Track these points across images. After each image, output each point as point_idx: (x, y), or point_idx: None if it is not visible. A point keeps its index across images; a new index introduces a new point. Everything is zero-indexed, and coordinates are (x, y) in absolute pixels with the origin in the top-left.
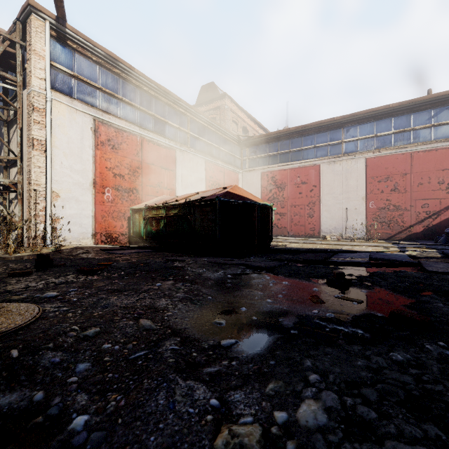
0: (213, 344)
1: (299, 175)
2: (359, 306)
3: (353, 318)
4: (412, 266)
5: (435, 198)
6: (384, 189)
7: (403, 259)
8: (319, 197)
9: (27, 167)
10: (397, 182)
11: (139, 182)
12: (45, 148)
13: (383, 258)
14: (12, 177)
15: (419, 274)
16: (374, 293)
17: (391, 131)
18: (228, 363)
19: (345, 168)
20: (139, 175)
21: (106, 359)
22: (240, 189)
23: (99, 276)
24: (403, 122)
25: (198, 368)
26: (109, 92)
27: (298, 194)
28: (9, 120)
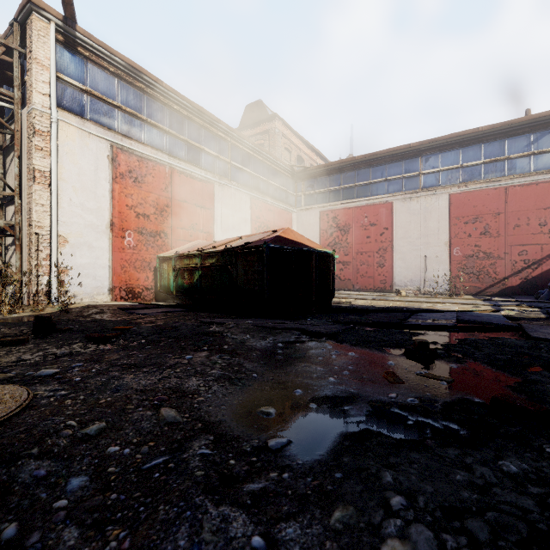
0: (258, 446)
1: (367, 215)
2: (449, 387)
3: (444, 405)
4: (511, 330)
5: (535, 243)
6: (471, 232)
7: (500, 322)
8: (391, 242)
9: (26, 205)
10: (488, 224)
11: (169, 223)
12: (49, 181)
13: (474, 320)
14: (8, 217)
15: (522, 342)
16: (467, 369)
17: (481, 160)
18: (277, 475)
19: (424, 206)
20: (168, 214)
21: (110, 470)
22: (293, 233)
23: (114, 345)
24: (496, 149)
25: (236, 484)
26: (131, 111)
27: (365, 238)
28: (5, 146)
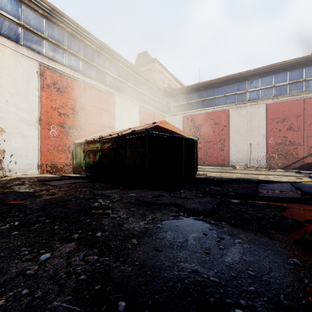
0: None
1: (213, 118)
2: None
3: None
4: None
5: None
6: (281, 128)
7: None
8: (228, 135)
9: None
10: (292, 123)
11: (83, 120)
12: None
13: None
14: None
15: None
16: None
17: (287, 82)
18: None
19: (249, 112)
20: (82, 114)
21: None
22: (168, 124)
23: None
24: (297, 74)
25: None
26: (55, 42)
27: (212, 133)
28: None
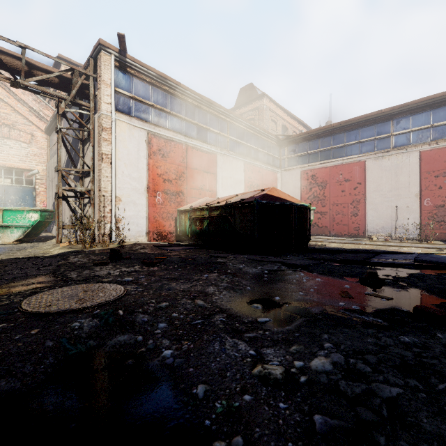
0: (251, 320)
1: (342, 173)
2: (387, 302)
3: (377, 310)
4: None
5: None
6: (442, 184)
7: None
8: (364, 195)
9: (97, 177)
10: None
11: (185, 185)
12: (111, 160)
13: (429, 260)
14: (86, 185)
15: None
16: (407, 292)
17: None
18: (263, 332)
19: (395, 163)
20: (184, 179)
21: (176, 322)
22: (277, 191)
23: (158, 268)
24: None
25: (240, 333)
26: (160, 107)
27: (340, 192)
28: (84, 139)
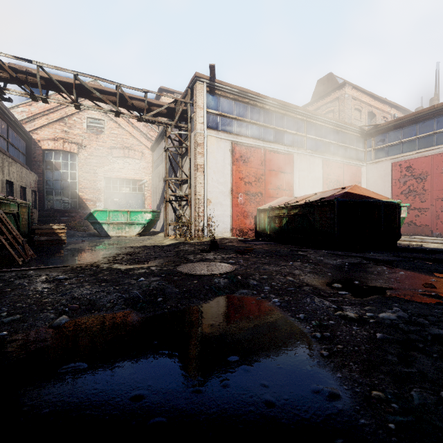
0: (333, 292)
1: None
2: None
3: None
4: None
5: None
6: None
7: None
8: None
9: (193, 184)
10: None
11: (263, 186)
12: (203, 170)
13: None
14: (184, 190)
15: None
16: None
17: None
18: (342, 299)
19: None
20: (262, 180)
21: (276, 287)
22: (360, 189)
23: (249, 256)
24: None
25: (324, 297)
26: (241, 119)
27: None
28: (182, 153)
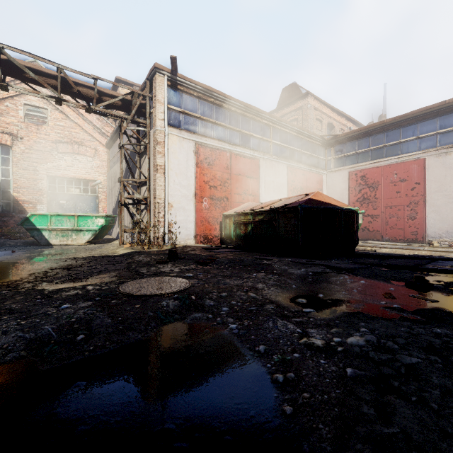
0: (297, 310)
1: (397, 172)
2: (431, 304)
3: (417, 309)
4: None
5: None
6: None
7: None
8: (424, 196)
9: (153, 186)
10: None
11: (229, 191)
12: (164, 171)
13: None
14: (142, 193)
15: None
16: None
17: None
18: (307, 319)
19: None
20: (228, 185)
21: (235, 308)
22: (322, 195)
23: (211, 267)
24: None
25: (288, 318)
26: (206, 118)
27: (395, 194)
28: (141, 152)
